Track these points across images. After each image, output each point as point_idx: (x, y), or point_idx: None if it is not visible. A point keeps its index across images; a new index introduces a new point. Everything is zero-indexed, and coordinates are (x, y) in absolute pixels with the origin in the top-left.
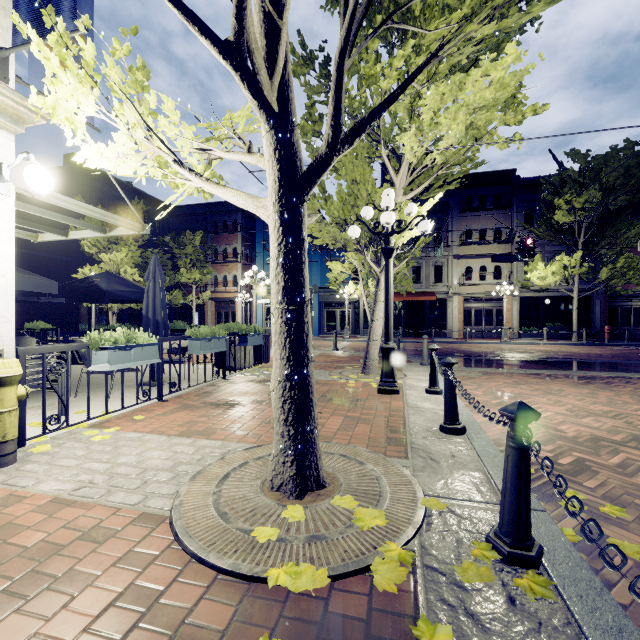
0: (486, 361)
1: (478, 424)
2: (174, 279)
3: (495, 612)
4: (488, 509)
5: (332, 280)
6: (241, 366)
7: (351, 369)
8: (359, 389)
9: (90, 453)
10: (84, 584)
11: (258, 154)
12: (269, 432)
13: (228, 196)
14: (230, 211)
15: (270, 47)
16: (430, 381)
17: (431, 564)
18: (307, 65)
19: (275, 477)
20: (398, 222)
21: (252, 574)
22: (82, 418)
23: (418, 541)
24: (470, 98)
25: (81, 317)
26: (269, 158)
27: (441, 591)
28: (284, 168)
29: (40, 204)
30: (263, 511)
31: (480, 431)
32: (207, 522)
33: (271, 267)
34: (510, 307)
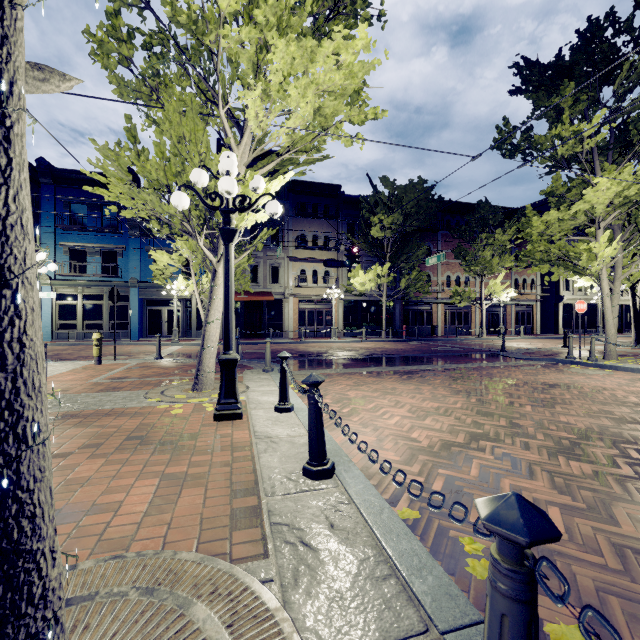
0: (324, 361)
1: (344, 453)
2: None
3: None
4: None
5: (157, 273)
6: None
7: (178, 385)
8: (188, 416)
9: None
10: None
11: None
12: None
13: None
14: None
15: None
16: (280, 396)
17: None
18: None
19: None
20: (241, 197)
21: None
22: None
23: None
24: (320, 76)
25: None
26: None
27: None
28: None
29: None
30: None
31: (350, 465)
32: None
33: None
34: (337, 309)
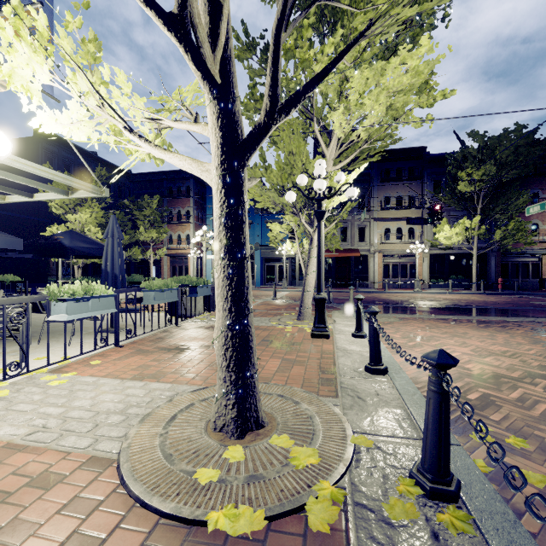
0: (402, 308)
1: (398, 364)
2: (134, 237)
3: None
4: (410, 444)
5: (272, 239)
6: (192, 314)
7: (288, 316)
8: (295, 334)
9: (46, 397)
10: (27, 533)
11: (202, 122)
12: (214, 374)
13: (175, 160)
14: (183, 178)
15: (213, 24)
16: (356, 326)
17: (361, 501)
18: (250, 50)
19: (218, 419)
20: (329, 188)
21: (193, 517)
22: (42, 363)
23: (348, 478)
24: (390, 83)
25: (50, 270)
26: (212, 126)
27: (370, 529)
28: (226, 135)
29: (12, 170)
30: (206, 452)
31: (400, 371)
32: (152, 464)
33: (214, 226)
34: (421, 262)
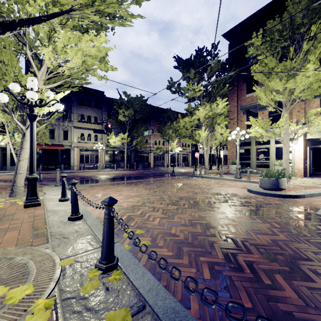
0: (91, 180)
1: (89, 211)
2: None
3: (100, 299)
4: (95, 251)
5: None
6: None
7: None
8: (7, 208)
9: None
10: None
11: None
12: None
13: None
14: None
15: None
16: (62, 194)
17: (66, 297)
18: None
19: None
20: (40, 100)
21: None
22: None
23: (57, 288)
24: (84, 48)
25: None
26: None
27: (73, 308)
28: None
29: None
30: None
31: (90, 215)
32: None
33: None
34: (102, 154)
